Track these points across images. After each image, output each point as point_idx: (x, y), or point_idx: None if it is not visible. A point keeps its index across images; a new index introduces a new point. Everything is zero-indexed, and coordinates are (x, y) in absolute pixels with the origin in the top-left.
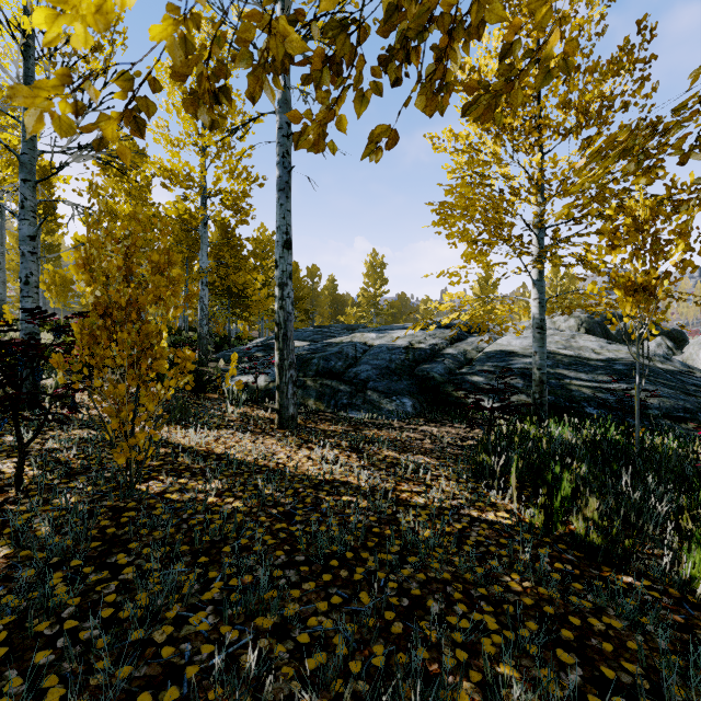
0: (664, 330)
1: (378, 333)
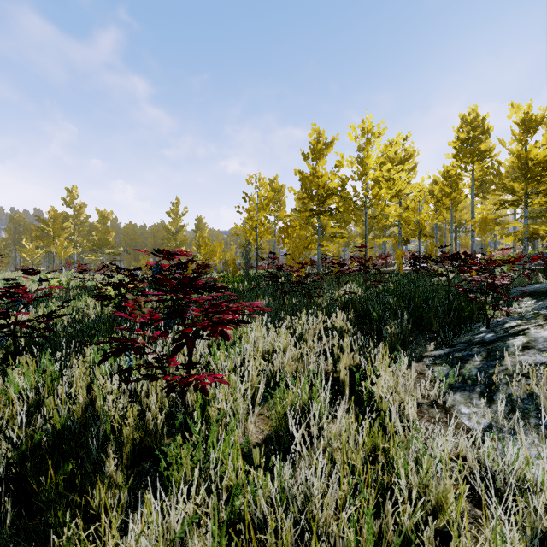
0: None
1: None
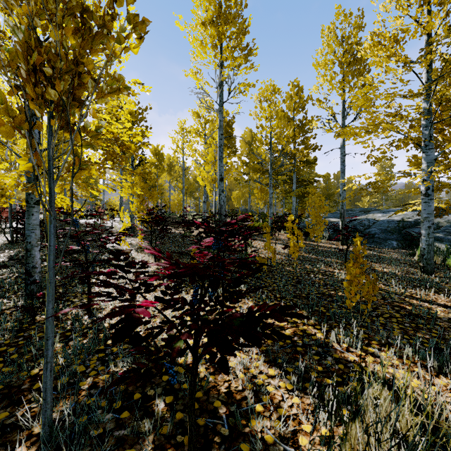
0: None
1: (383, 214)
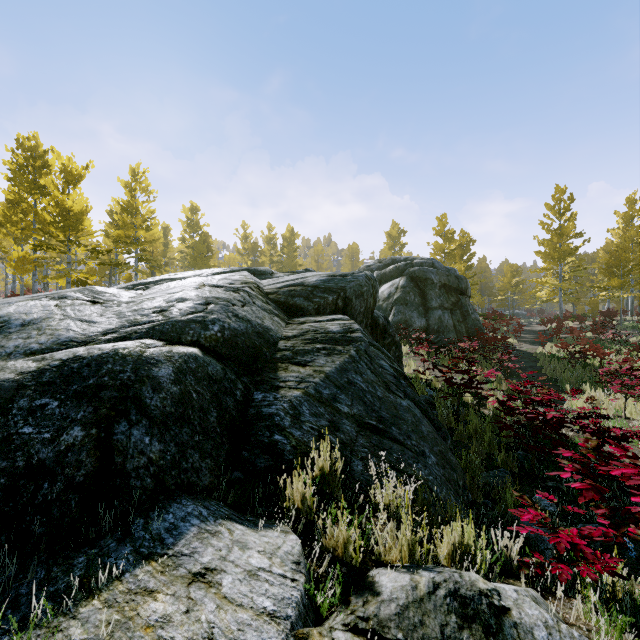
0: (409, 270)
1: None
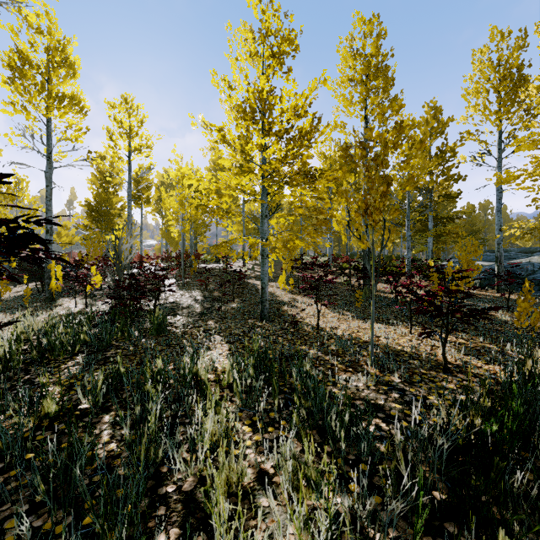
0: None
1: None
